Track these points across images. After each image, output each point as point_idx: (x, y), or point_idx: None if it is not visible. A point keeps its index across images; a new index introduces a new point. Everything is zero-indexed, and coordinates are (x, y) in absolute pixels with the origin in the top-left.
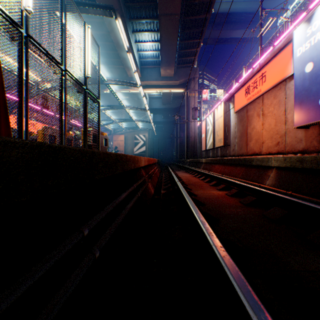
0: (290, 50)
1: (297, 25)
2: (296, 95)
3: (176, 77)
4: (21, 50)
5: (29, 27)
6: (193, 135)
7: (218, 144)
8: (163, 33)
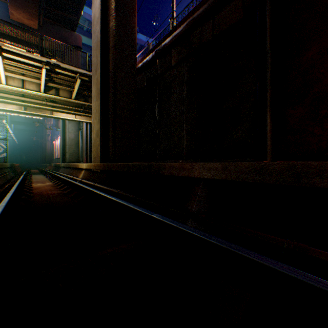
0: None
1: None
2: None
3: None
4: None
5: None
6: (50, 148)
7: (59, 157)
8: None
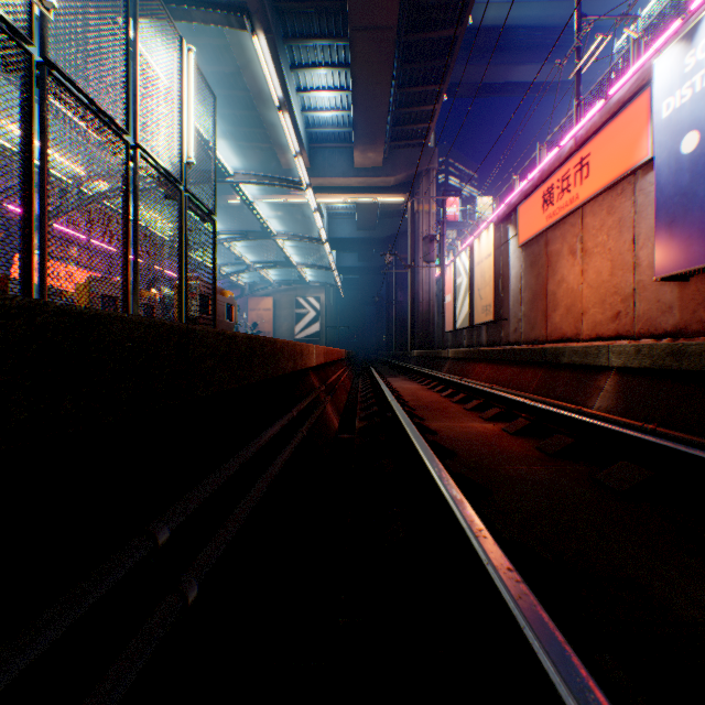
0: (645, 104)
1: (661, 49)
2: (661, 206)
3: (389, 169)
4: (29, 94)
5: (49, 42)
6: (425, 297)
7: (482, 318)
8: (359, 71)
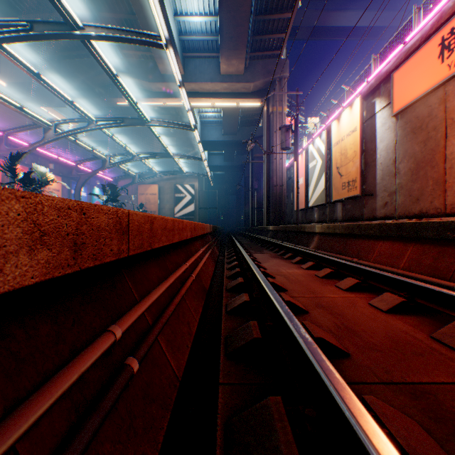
0: None
1: None
2: None
3: (249, 76)
4: None
5: None
6: (278, 182)
7: (343, 194)
8: None
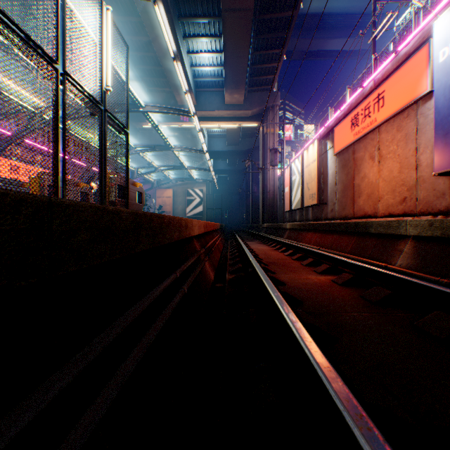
0: (425, 55)
1: (437, 15)
2: (438, 123)
3: (247, 105)
4: None
5: None
6: (271, 189)
7: (310, 202)
8: (228, 39)
